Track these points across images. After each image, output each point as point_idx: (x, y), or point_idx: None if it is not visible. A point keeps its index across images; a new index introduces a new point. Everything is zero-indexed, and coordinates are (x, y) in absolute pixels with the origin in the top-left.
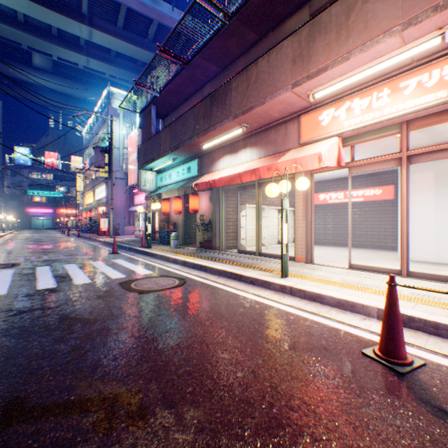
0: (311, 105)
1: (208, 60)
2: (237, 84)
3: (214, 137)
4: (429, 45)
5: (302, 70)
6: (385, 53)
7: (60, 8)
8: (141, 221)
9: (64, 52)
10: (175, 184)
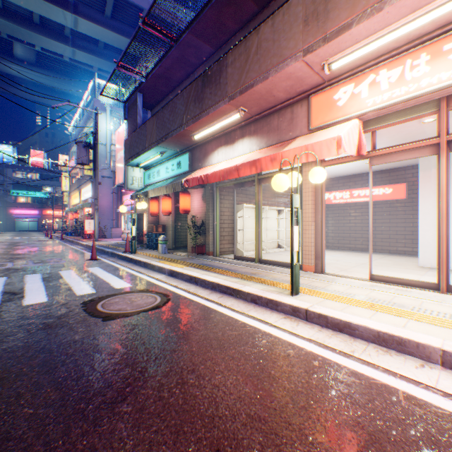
0: (324, 81)
1: (200, 37)
2: (234, 58)
3: (207, 125)
4: None
5: (317, 31)
6: None
7: None
8: (128, 223)
9: (48, 41)
10: (164, 181)
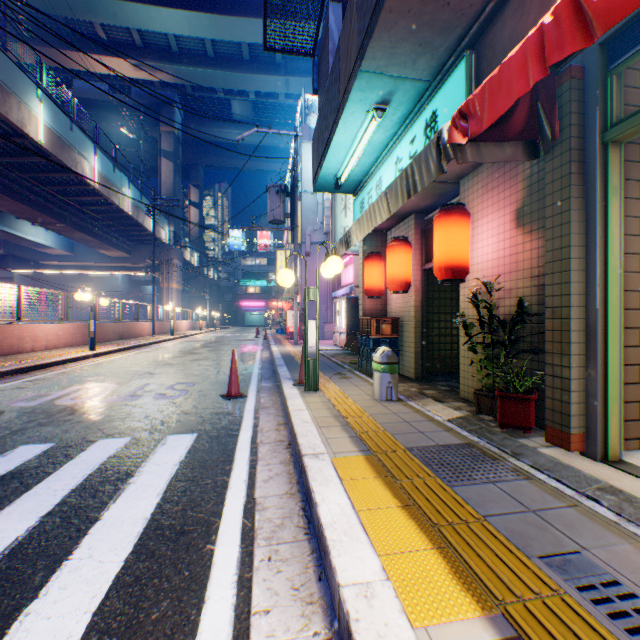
0: None
1: None
2: None
3: None
4: None
5: None
6: None
7: (245, 8)
8: (341, 315)
9: (258, 80)
10: None
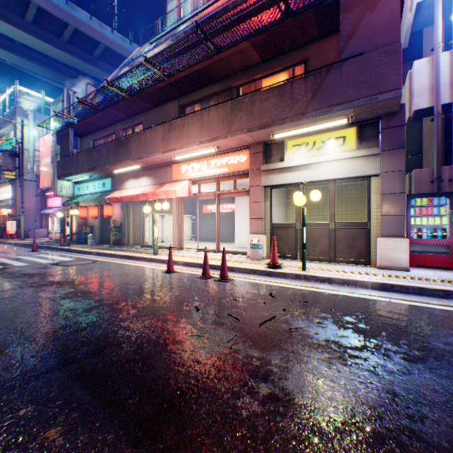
0: (177, 160)
1: (118, 111)
2: (135, 140)
3: (122, 167)
4: (212, 151)
5: (166, 146)
6: (198, 149)
7: None
8: (56, 224)
9: None
10: (92, 195)
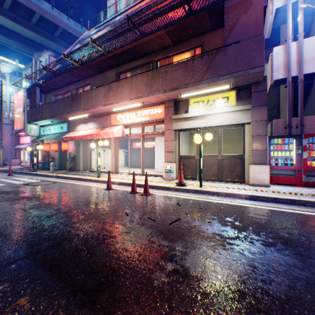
0: (114, 111)
1: (72, 75)
2: (84, 96)
3: (75, 115)
4: (139, 105)
5: (106, 101)
6: (129, 104)
7: None
8: (27, 156)
9: None
10: (53, 135)
